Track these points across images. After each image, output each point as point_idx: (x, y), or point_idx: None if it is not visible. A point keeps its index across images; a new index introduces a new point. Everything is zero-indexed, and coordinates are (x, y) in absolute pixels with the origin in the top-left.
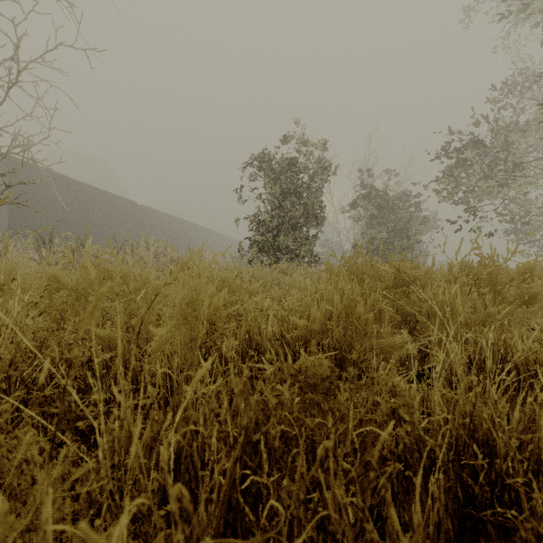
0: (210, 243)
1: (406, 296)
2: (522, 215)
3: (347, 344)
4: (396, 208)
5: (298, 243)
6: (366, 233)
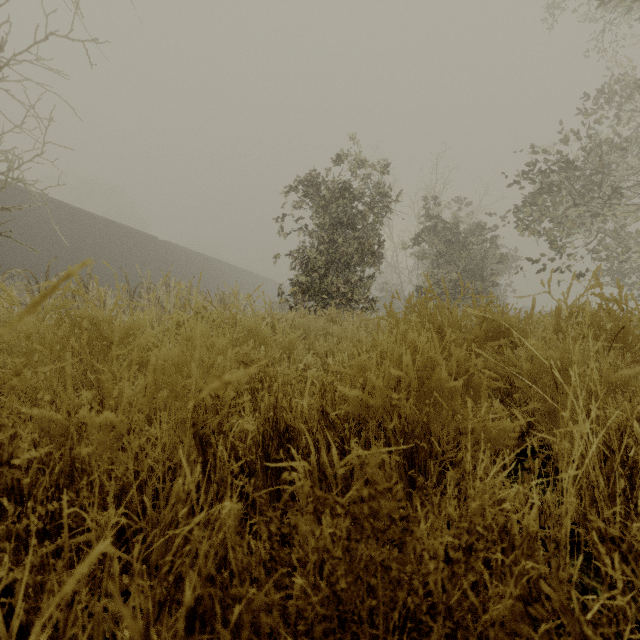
0: (246, 287)
1: (496, 352)
2: (621, 251)
3: (421, 425)
4: (469, 243)
5: (350, 285)
6: (433, 274)
